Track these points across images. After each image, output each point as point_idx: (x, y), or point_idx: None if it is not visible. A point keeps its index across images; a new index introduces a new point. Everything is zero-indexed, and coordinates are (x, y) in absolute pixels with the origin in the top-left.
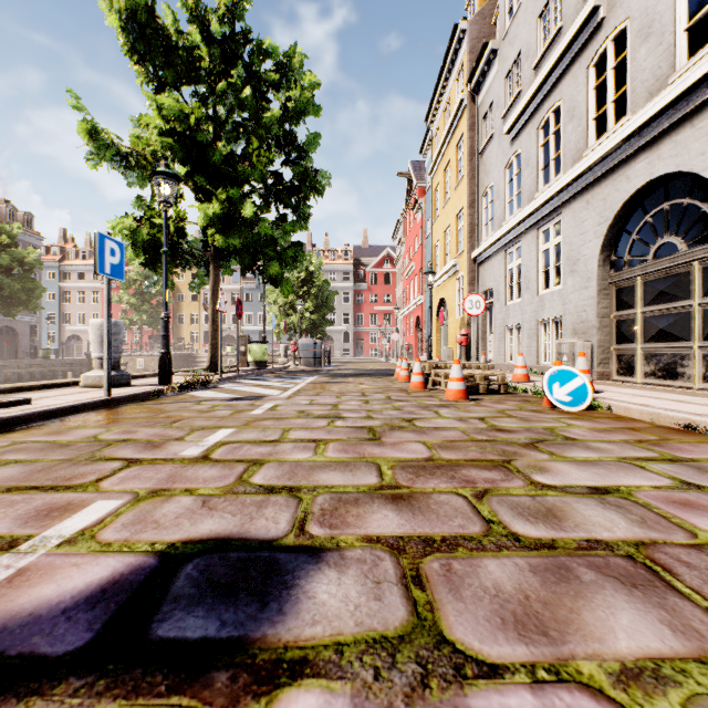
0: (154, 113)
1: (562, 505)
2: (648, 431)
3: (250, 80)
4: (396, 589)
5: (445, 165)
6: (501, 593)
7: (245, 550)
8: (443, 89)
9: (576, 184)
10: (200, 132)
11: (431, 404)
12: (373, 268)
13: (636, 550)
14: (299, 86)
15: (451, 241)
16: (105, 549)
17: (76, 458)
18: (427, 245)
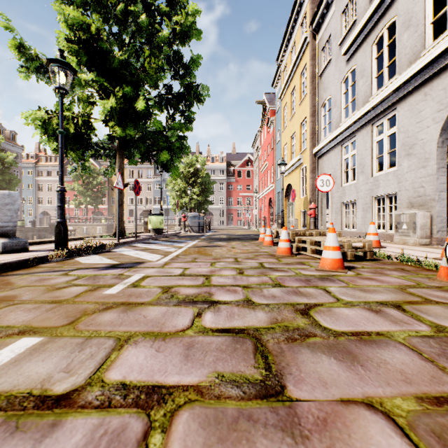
0: (62, 24)
1: None
2: None
3: (146, 10)
4: None
5: (291, 89)
6: None
7: None
8: (290, 35)
9: (414, 80)
10: (101, 41)
11: (310, 275)
12: (239, 167)
13: None
14: (184, 13)
15: (296, 143)
16: None
17: None
18: (277, 148)
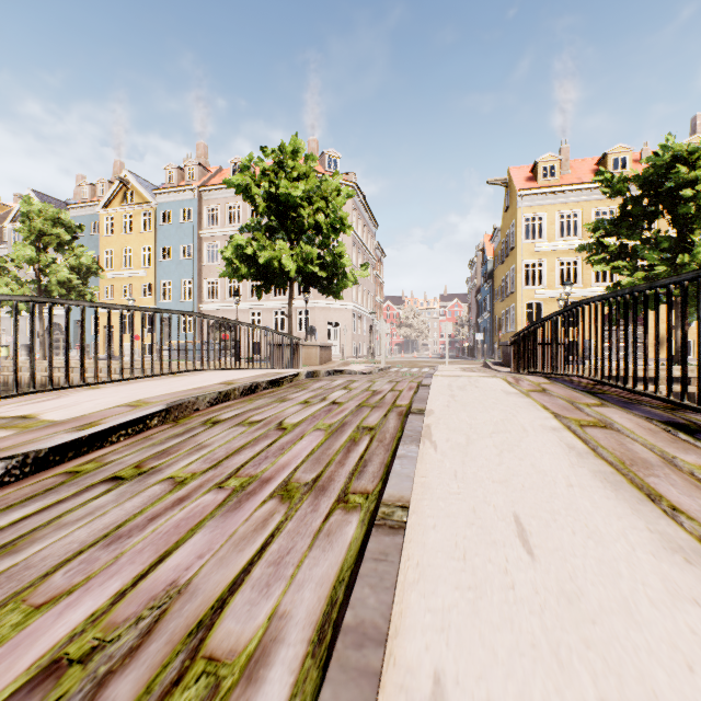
0: None
1: None
2: None
3: None
4: None
5: None
6: None
7: None
8: None
9: None
10: None
11: None
12: None
13: None
14: None
15: None
16: None
17: None
18: None
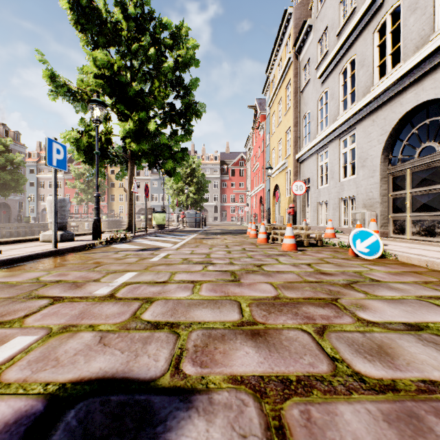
0: (91, 63)
1: (389, 341)
2: (429, 275)
3: (154, 43)
4: None
5: (278, 100)
6: None
7: (125, 392)
8: (277, 51)
9: (366, 109)
10: (121, 76)
11: (273, 253)
12: (232, 166)
13: None
14: (185, 47)
15: (282, 148)
16: (3, 391)
17: (17, 296)
18: (267, 151)
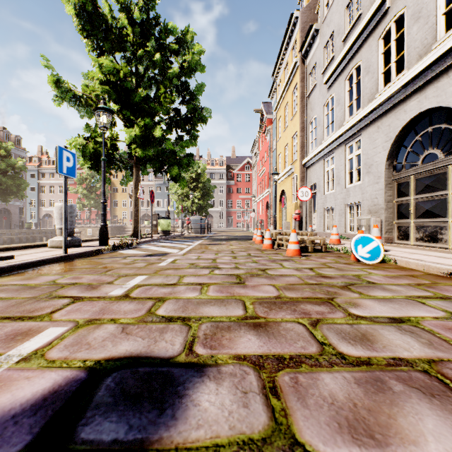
0: (97, 70)
1: (372, 331)
2: (423, 278)
3: (159, 49)
4: (259, 398)
5: (285, 104)
6: (336, 401)
7: (149, 366)
8: (283, 55)
9: (371, 115)
10: (127, 82)
11: (277, 259)
12: (238, 171)
13: (429, 366)
14: (191, 53)
15: (289, 153)
16: (50, 365)
17: (39, 296)
18: (273, 156)
